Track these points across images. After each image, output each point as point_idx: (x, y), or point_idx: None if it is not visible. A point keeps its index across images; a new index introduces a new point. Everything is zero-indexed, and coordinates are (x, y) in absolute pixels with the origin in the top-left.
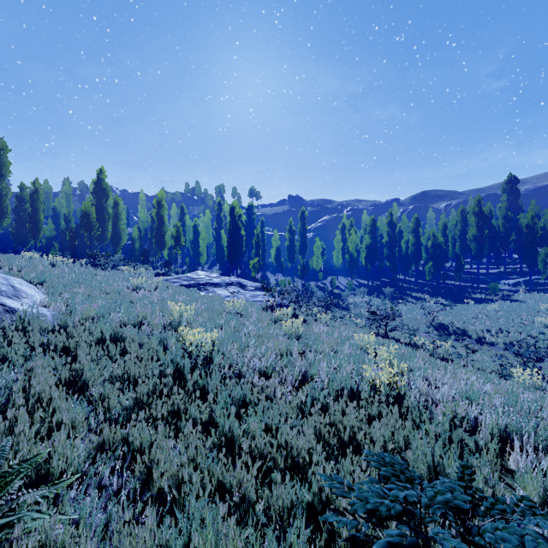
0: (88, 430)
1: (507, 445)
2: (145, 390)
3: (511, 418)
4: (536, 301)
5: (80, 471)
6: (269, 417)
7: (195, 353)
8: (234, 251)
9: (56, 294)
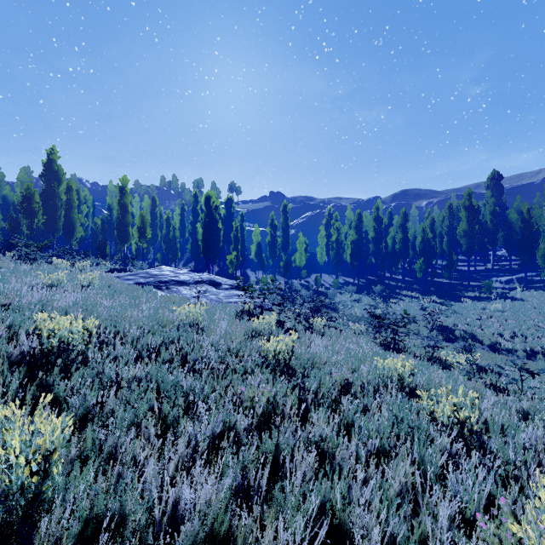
0: None
1: None
2: None
3: None
4: (540, 300)
5: None
6: None
7: None
8: (209, 245)
9: None
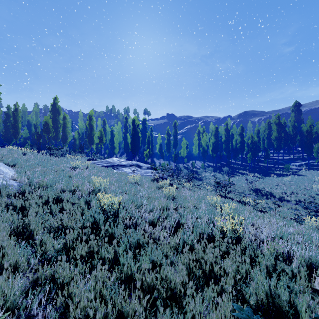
0: (28, 268)
1: (310, 271)
2: (71, 237)
3: (312, 252)
4: (313, 175)
5: (14, 305)
6: (155, 255)
7: (107, 210)
8: (134, 146)
9: (22, 171)
